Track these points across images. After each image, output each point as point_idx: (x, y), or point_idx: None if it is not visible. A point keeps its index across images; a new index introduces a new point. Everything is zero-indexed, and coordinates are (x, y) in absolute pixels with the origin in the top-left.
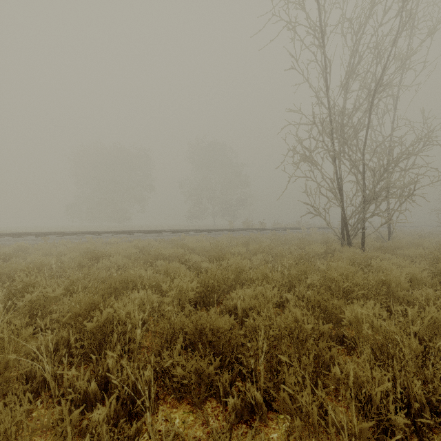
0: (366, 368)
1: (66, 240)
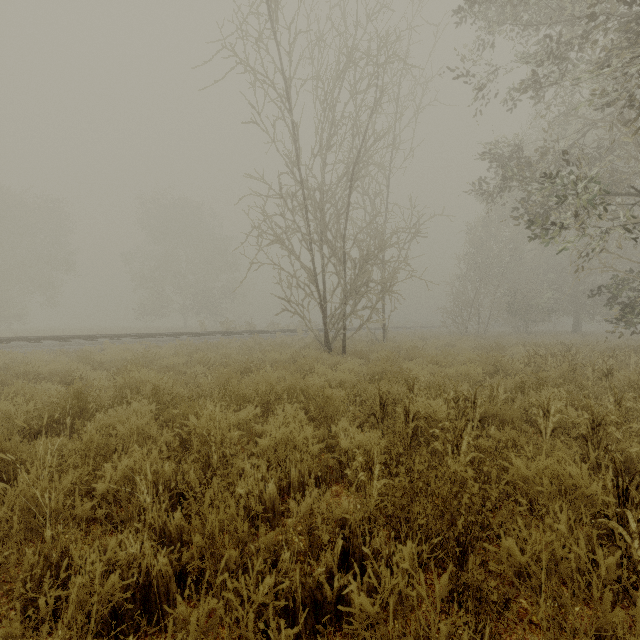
0: (145, 462)
1: None
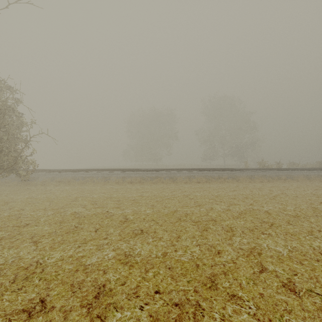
0: None
1: (126, 174)
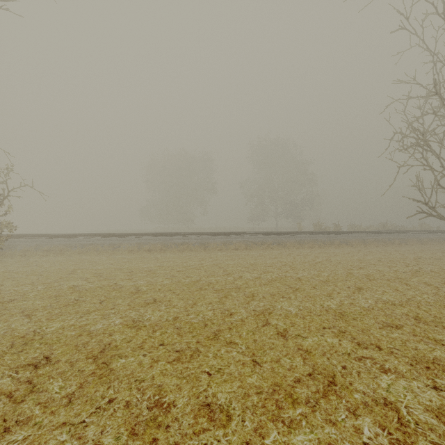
0: None
1: (143, 240)
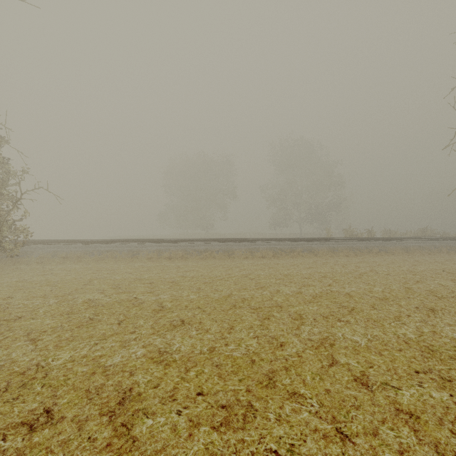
0: None
1: (163, 247)
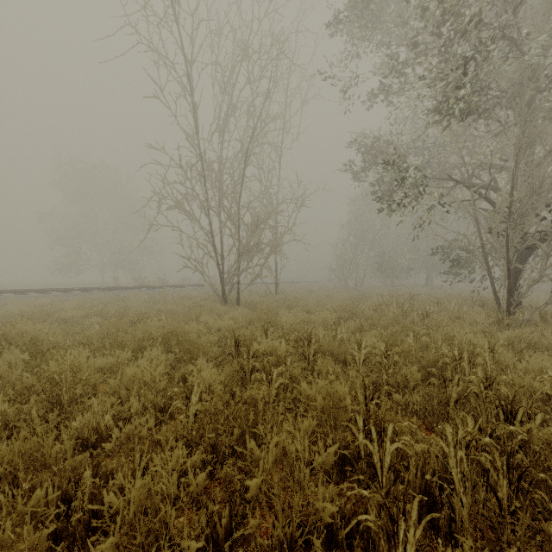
0: None
1: None
